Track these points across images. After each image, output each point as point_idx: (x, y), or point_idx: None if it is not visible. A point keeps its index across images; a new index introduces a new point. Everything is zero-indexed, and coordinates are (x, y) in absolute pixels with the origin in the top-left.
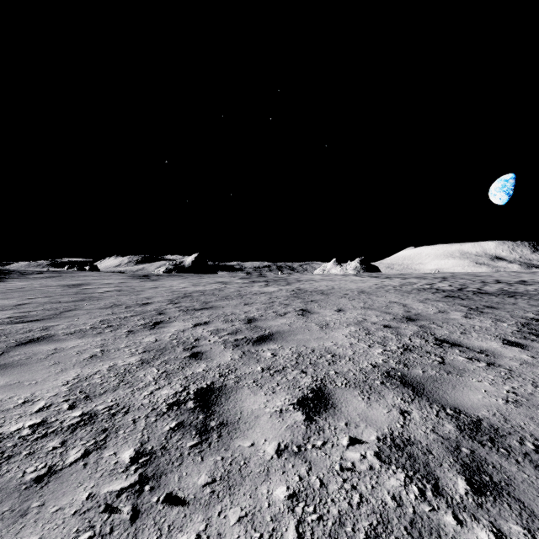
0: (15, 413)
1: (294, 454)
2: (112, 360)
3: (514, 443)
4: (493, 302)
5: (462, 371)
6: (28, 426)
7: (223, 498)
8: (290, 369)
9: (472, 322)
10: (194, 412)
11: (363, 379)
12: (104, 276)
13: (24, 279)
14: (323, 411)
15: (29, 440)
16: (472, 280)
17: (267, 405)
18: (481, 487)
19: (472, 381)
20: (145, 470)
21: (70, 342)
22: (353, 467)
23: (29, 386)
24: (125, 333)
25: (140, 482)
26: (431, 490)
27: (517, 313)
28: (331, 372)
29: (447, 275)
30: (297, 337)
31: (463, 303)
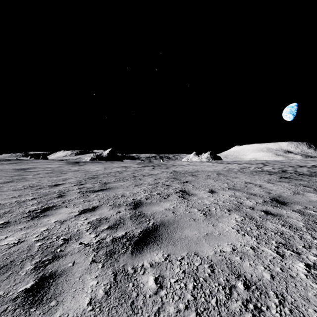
0: None
1: None
2: None
3: None
4: None
5: None
6: None
7: None
8: None
9: None
10: None
11: None
12: (49, 162)
13: None
14: None
15: None
16: (282, 164)
17: None
18: None
19: None
20: None
21: None
22: None
23: None
24: None
25: None
26: None
27: None
28: None
29: (263, 162)
30: (184, 233)
31: (302, 184)
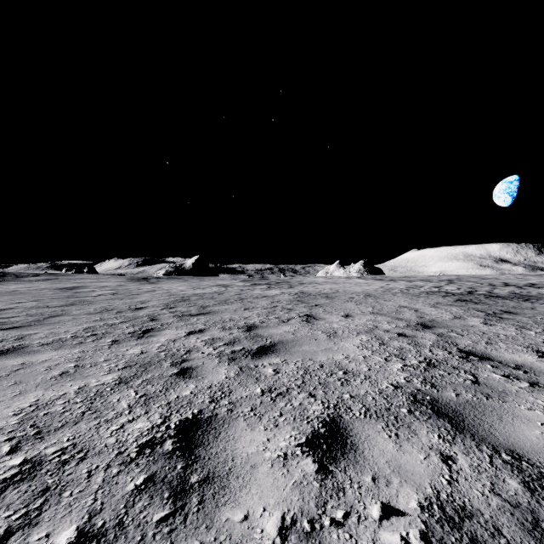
0: None
1: (305, 536)
2: (84, 379)
3: None
4: (509, 307)
5: (504, 394)
6: None
7: None
8: (296, 391)
9: (495, 329)
10: (171, 458)
11: (385, 406)
12: (101, 279)
13: (19, 281)
14: (341, 456)
15: None
16: (480, 282)
17: (267, 447)
18: None
19: (521, 408)
20: None
21: (42, 354)
22: None
23: None
24: (109, 343)
25: None
26: None
27: (540, 319)
28: (345, 396)
29: (453, 278)
30: (303, 348)
31: (478, 308)
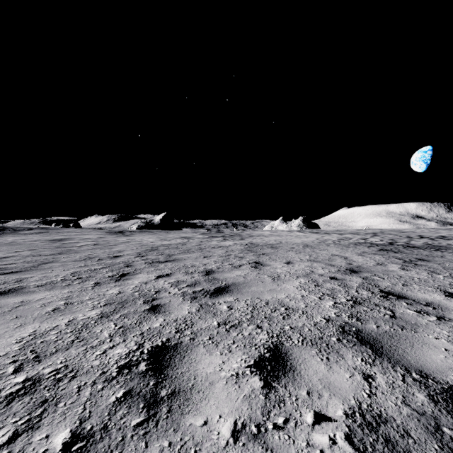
0: None
1: (253, 437)
2: (73, 314)
3: None
4: (423, 255)
5: (416, 326)
6: None
7: None
8: (246, 323)
9: (410, 274)
10: (144, 376)
11: (319, 335)
12: (84, 232)
13: (16, 234)
14: (282, 375)
15: None
16: (399, 235)
17: (222, 368)
18: None
19: (429, 337)
20: None
21: (38, 294)
22: None
23: None
24: (92, 285)
25: None
26: None
27: (448, 265)
28: (286, 327)
29: (377, 231)
30: (251, 289)
31: (397, 256)
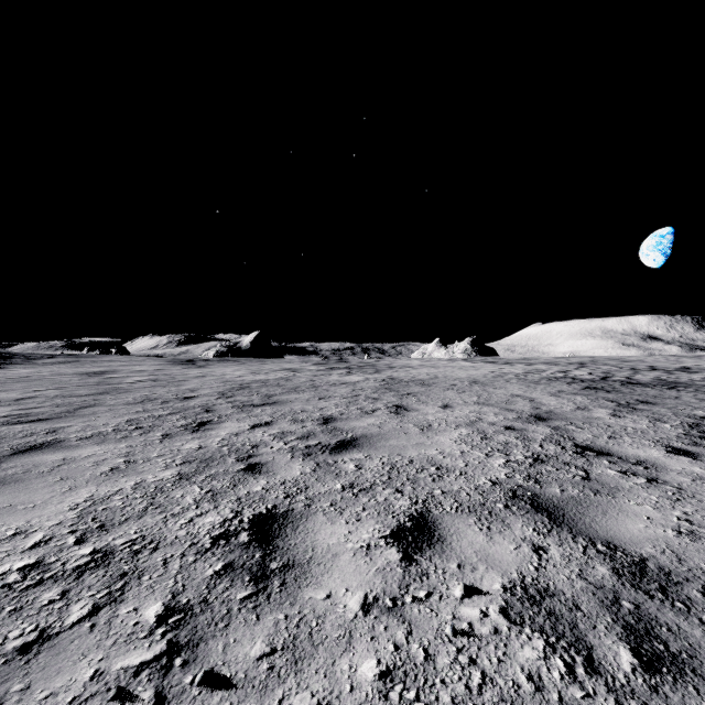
0: (1, 549)
1: (387, 610)
2: (139, 475)
3: (694, 594)
4: (648, 396)
5: (615, 490)
6: (17, 569)
7: (286, 677)
8: (381, 487)
9: (623, 422)
10: (248, 548)
11: (480, 501)
12: (135, 361)
13: (30, 365)
14: (427, 547)
15: (17, 590)
16: (619, 366)
17: (349, 538)
18: (653, 660)
19: (630, 503)
20: (176, 634)
21: (84, 449)
22: (470, 630)
23: (24, 511)
24: (160, 437)
25: (168, 652)
26: (583, 665)
27: (682, 410)
28: (436, 492)
29: (585, 360)
30: (390, 442)
31: (609, 397)
